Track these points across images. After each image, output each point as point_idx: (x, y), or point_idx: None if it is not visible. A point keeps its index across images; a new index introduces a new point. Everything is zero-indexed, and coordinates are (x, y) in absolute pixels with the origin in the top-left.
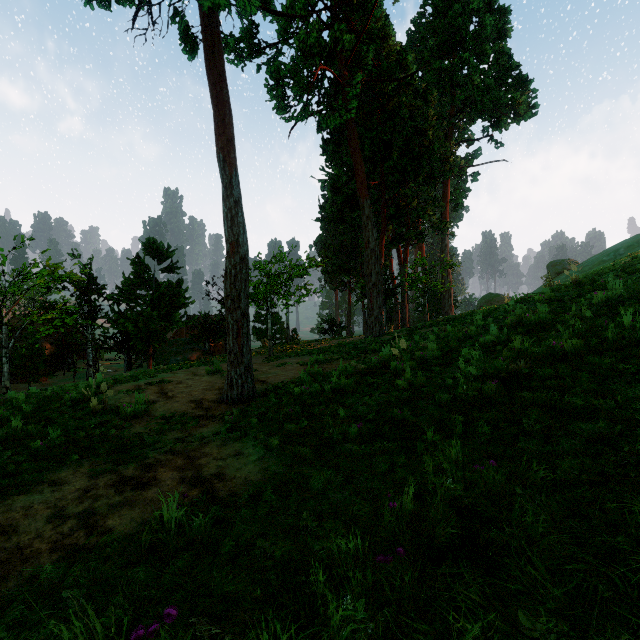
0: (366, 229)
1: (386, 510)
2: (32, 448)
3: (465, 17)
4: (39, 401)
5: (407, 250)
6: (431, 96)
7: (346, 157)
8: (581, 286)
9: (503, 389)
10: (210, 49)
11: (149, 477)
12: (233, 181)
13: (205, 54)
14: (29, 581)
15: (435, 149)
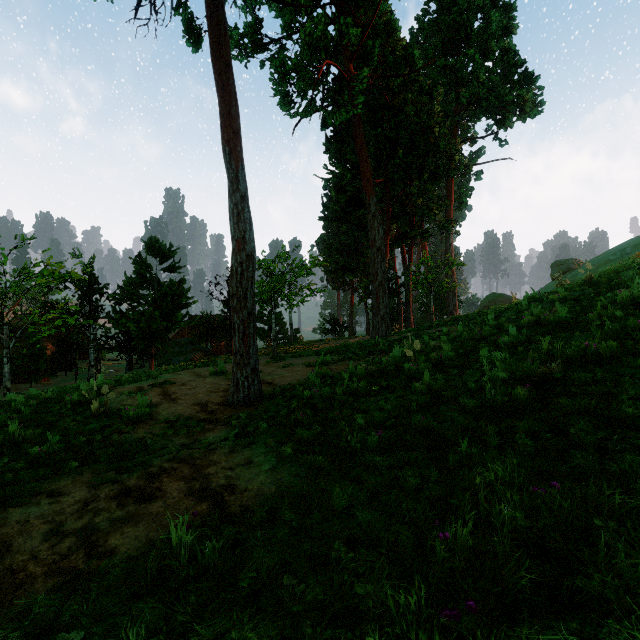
0: (372, 227)
1: (438, 544)
2: (30, 454)
3: (470, 13)
4: (39, 403)
5: (411, 249)
6: (436, 93)
7: (350, 155)
8: (597, 285)
9: (535, 394)
10: (216, 37)
11: (154, 488)
12: (239, 175)
13: (210, 43)
14: (21, 614)
15: (441, 146)
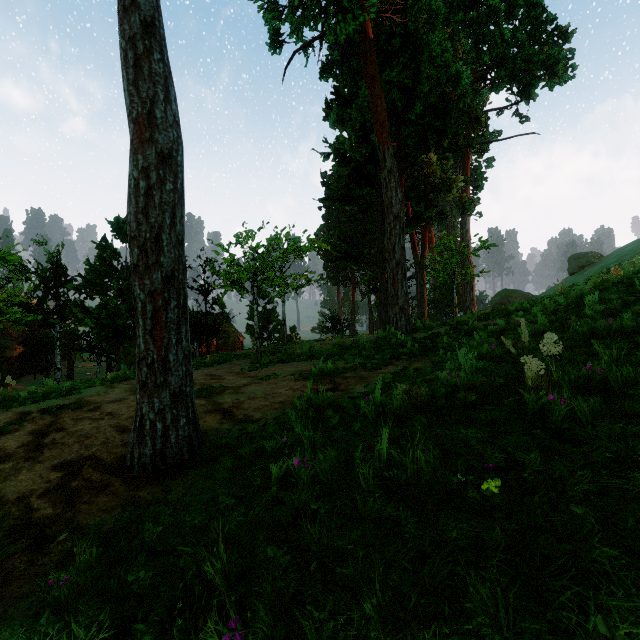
0: (388, 187)
1: None
2: None
3: None
4: None
5: (426, 233)
6: (458, 43)
7: (356, 113)
8: None
9: None
10: None
11: None
12: None
13: None
14: None
15: (468, 100)
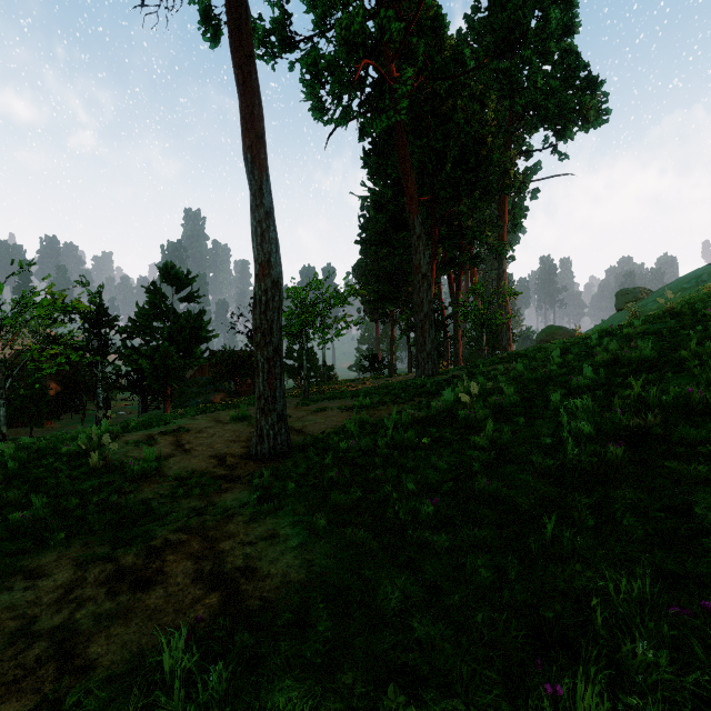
0: (417, 251)
1: (548, 709)
2: (10, 521)
3: (526, 10)
4: (30, 455)
5: (460, 276)
6: (489, 99)
7: (391, 169)
8: (680, 316)
9: (631, 454)
10: (235, 24)
11: (154, 569)
12: (263, 188)
13: (229, 30)
14: None
15: (494, 159)
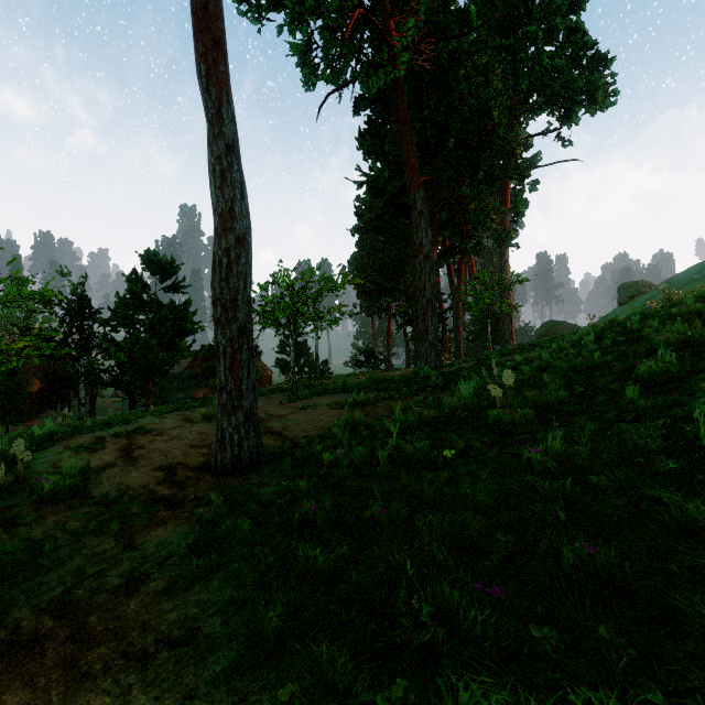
0: (418, 228)
1: None
2: None
3: None
4: None
5: (462, 265)
6: (493, 74)
7: (389, 147)
8: None
9: None
10: None
11: None
12: (223, 111)
13: None
14: None
15: (501, 135)
